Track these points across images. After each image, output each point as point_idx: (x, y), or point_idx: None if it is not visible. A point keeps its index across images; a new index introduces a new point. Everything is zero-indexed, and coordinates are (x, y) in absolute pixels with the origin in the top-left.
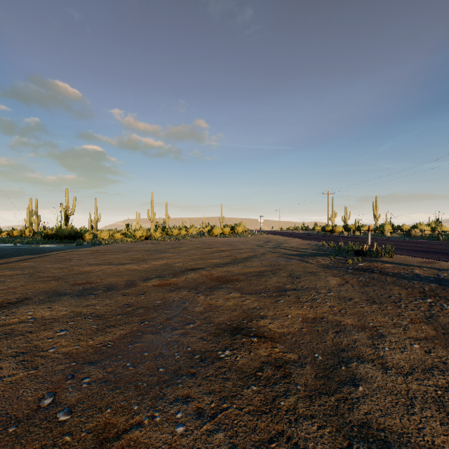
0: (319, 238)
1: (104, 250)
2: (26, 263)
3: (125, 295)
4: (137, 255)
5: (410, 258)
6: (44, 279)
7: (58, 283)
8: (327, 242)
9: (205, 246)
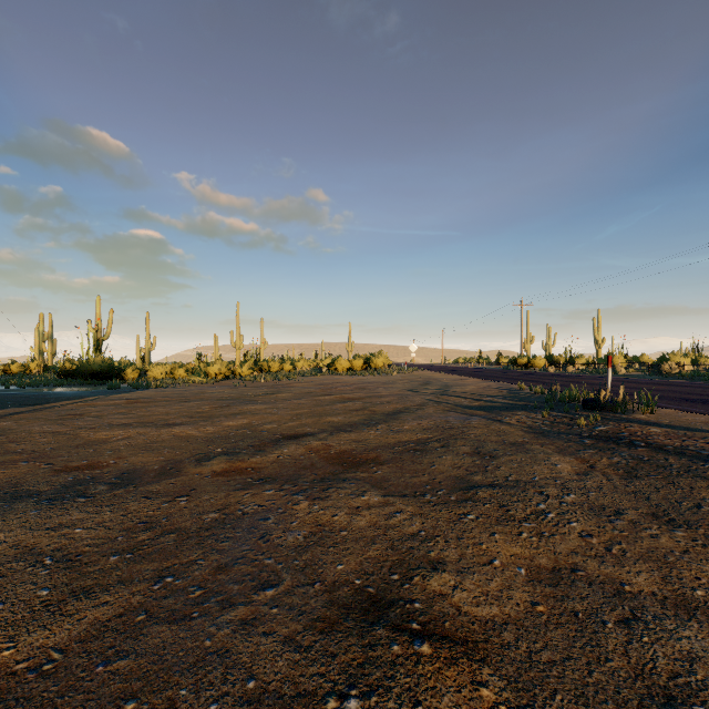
0: (511, 378)
1: (149, 398)
2: (0, 423)
3: (149, 496)
4: (203, 407)
5: (686, 415)
6: (10, 458)
7: (32, 466)
8: (527, 384)
9: (322, 391)
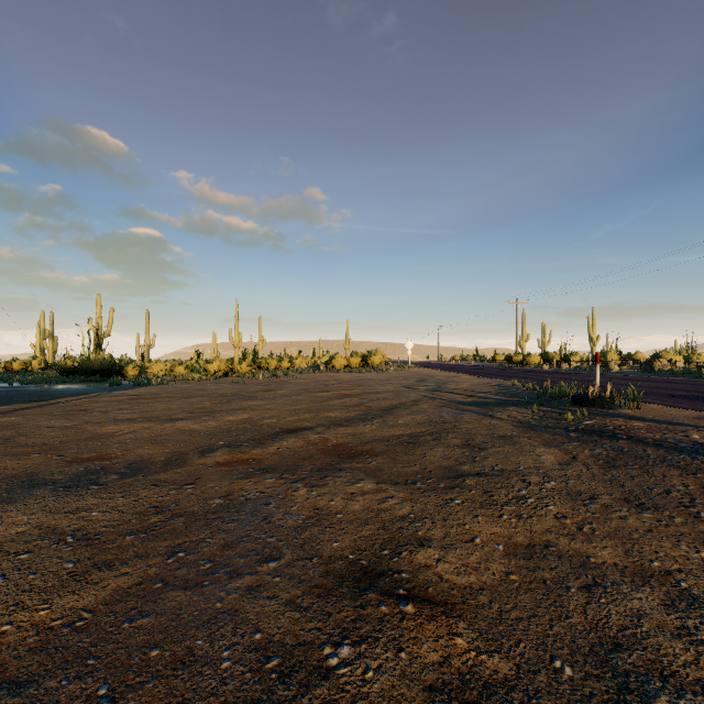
0: (505, 375)
1: (151, 395)
2: (9, 418)
3: (158, 484)
4: (204, 402)
5: (671, 410)
6: (23, 450)
7: (45, 457)
8: (520, 381)
9: (320, 388)
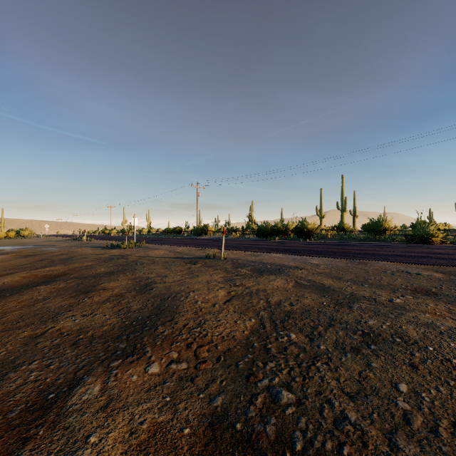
0: None
1: None
2: None
3: None
4: None
5: None
6: None
7: None
8: None
9: None
